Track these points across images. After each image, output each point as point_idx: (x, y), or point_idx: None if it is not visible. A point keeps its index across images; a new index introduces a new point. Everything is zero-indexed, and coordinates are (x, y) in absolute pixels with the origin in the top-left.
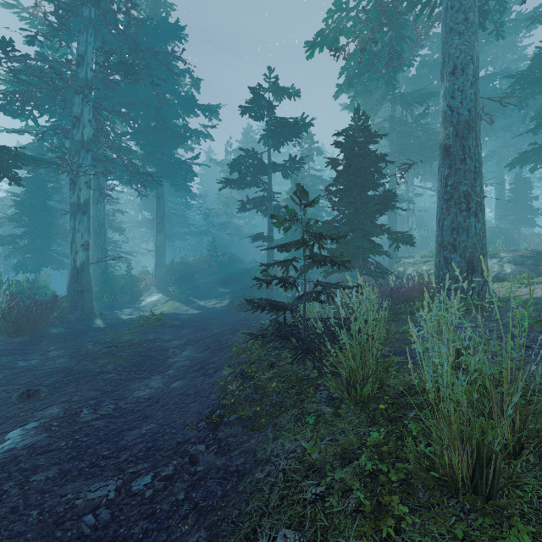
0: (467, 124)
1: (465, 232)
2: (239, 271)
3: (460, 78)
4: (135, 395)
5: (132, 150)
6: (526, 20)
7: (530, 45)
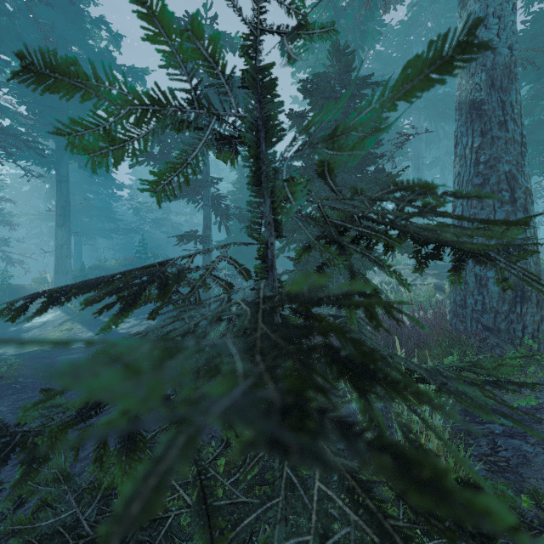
0: (508, 68)
1: None
2: None
3: None
4: None
5: (15, 111)
6: None
7: None
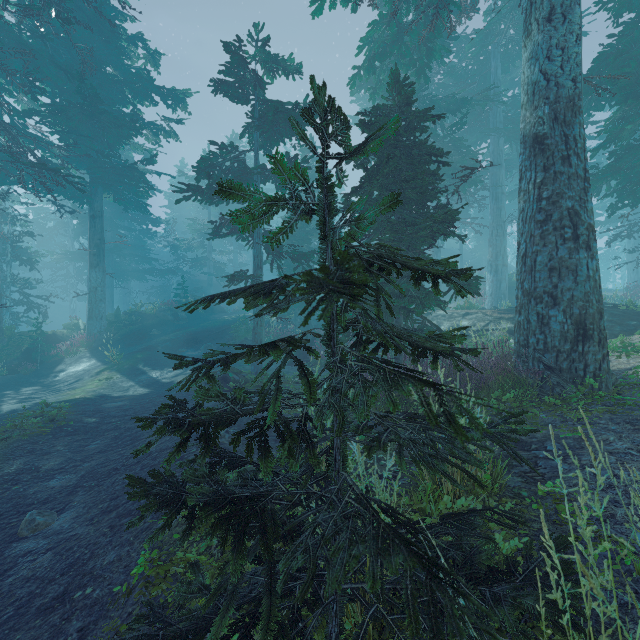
0: (572, 101)
1: (571, 274)
2: (217, 324)
3: (560, 28)
4: None
5: (46, 141)
6: None
7: None
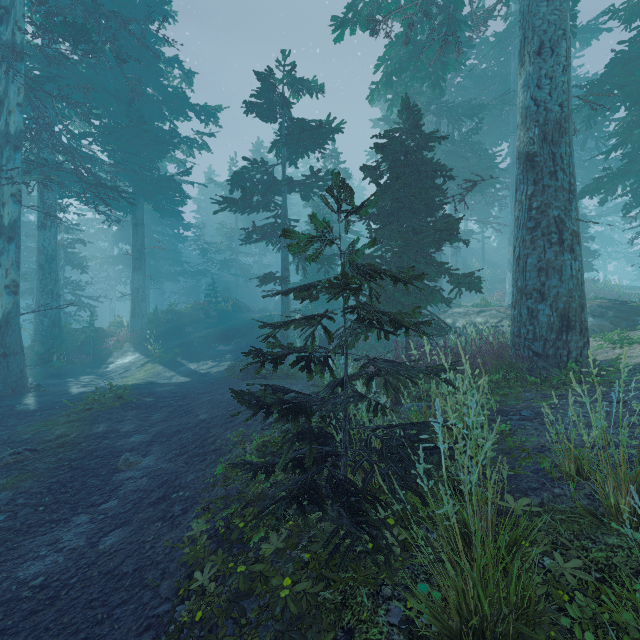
0: (559, 124)
1: (557, 274)
2: (245, 322)
3: (548, 60)
4: (19, 573)
5: (97, 158)
6: (584, 31)
7: (580, 66)
